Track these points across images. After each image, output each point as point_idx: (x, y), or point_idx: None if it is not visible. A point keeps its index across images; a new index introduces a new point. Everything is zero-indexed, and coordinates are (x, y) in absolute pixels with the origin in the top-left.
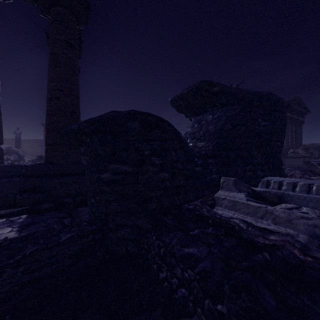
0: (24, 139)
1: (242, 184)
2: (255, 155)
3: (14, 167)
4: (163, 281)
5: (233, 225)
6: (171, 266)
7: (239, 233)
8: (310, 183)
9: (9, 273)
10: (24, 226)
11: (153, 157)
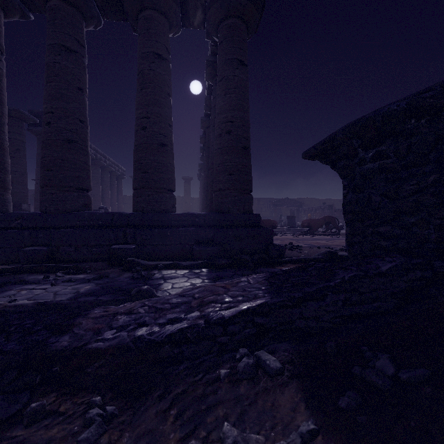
0: None
1: None
2: None
3: (189, 216)
4: None
5: None
6: None
7: None
8: None
9: (331, 298)
10: (214, 279)
11: None
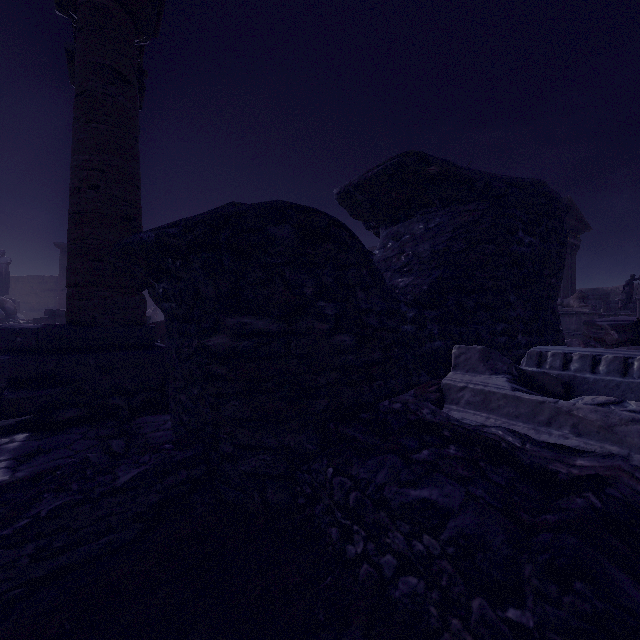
0: (16, 276)
1: (499, 359)
2: (513, 302)
3: None
4: (356, 562)
5: (495, 440)
6: (378, 529)
7: (512, 455)
8: (626, 355)
9: (2, 559)
10: (22, 458)
11: (321, 301)
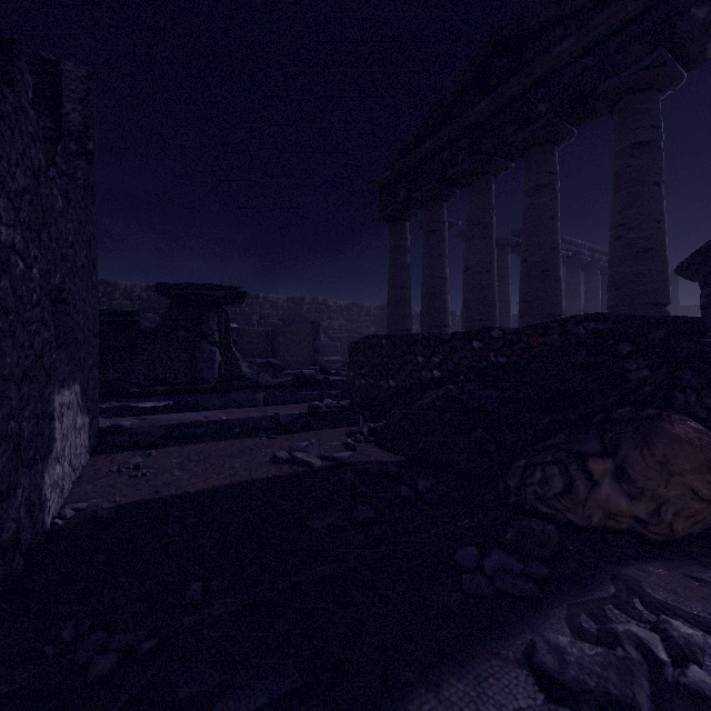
0: None
1: None
2: None
3: None
4: None
5: None
6: None
7: None
8: None
9: None
10: None
11: None
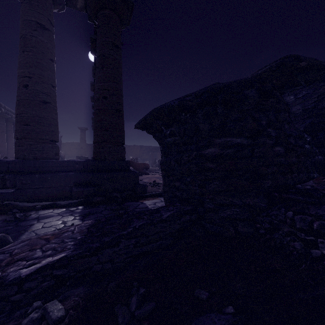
0: (63, 142)
1: None
2: None
3: (69, 163)
4: (323, 258)
5: None
6: None
7: None
8: None
9: (124, 243)
10: (84, 215)
11: (269, 128)
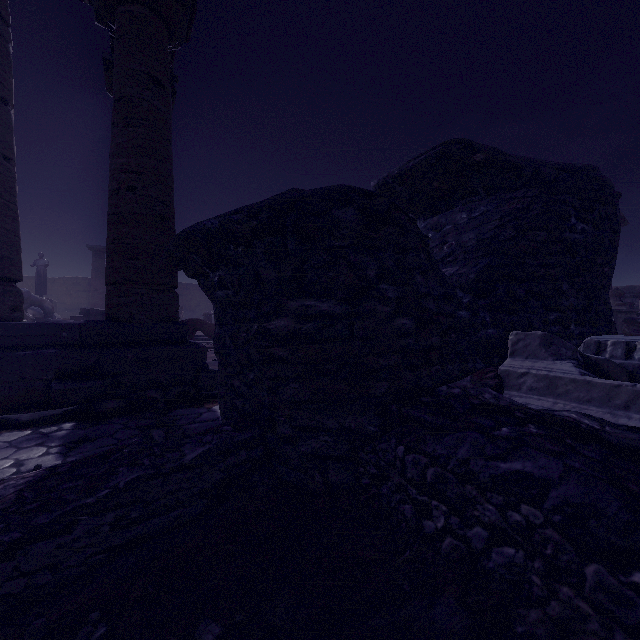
0: (52, 278)
1: (562, 344)
2: (566, 291)
3: (46, 328)
4: (436, 536)
5: (572, 422)
6: (464, 502)
7: (596, 435)
8: None
9: (87, 525)
10: (71, 445)
11: (382, 283)
